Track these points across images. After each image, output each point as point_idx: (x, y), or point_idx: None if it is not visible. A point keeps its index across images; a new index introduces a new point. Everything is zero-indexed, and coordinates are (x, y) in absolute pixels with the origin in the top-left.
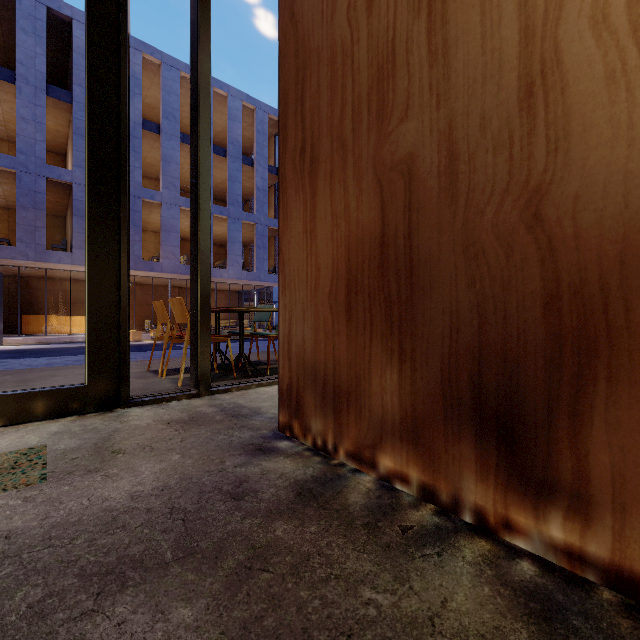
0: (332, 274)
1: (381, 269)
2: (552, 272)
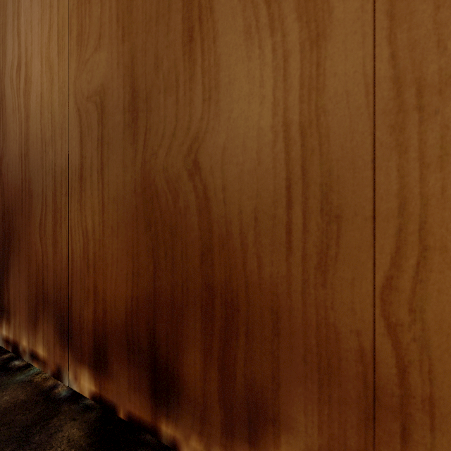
0: None
1: None
2: (4, 201)
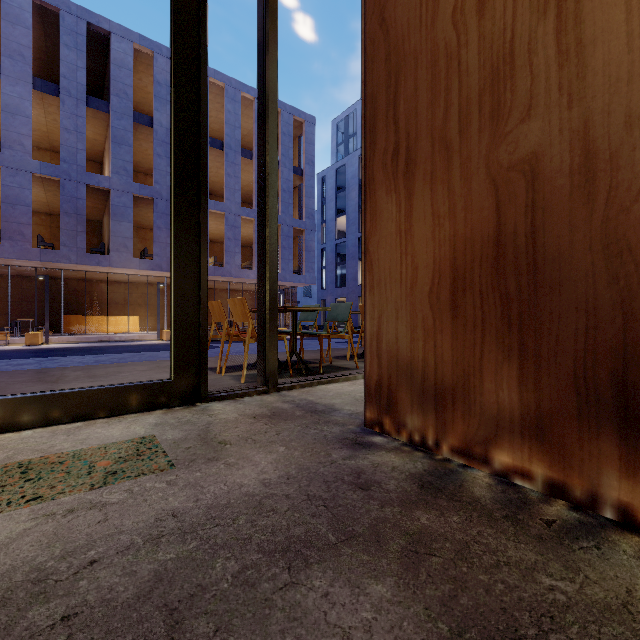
0: (433, 273)
1: (496, 268)
2: None
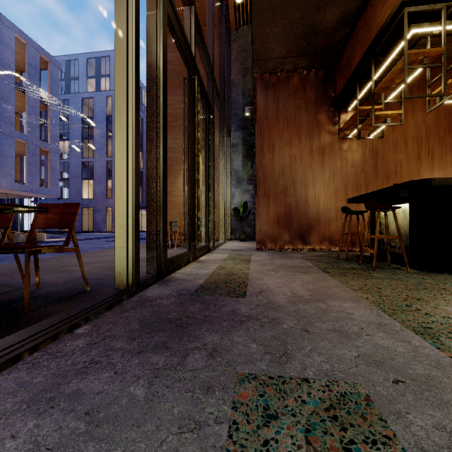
0: (274, 218)
1: (285, 218)
2: (308, 221)
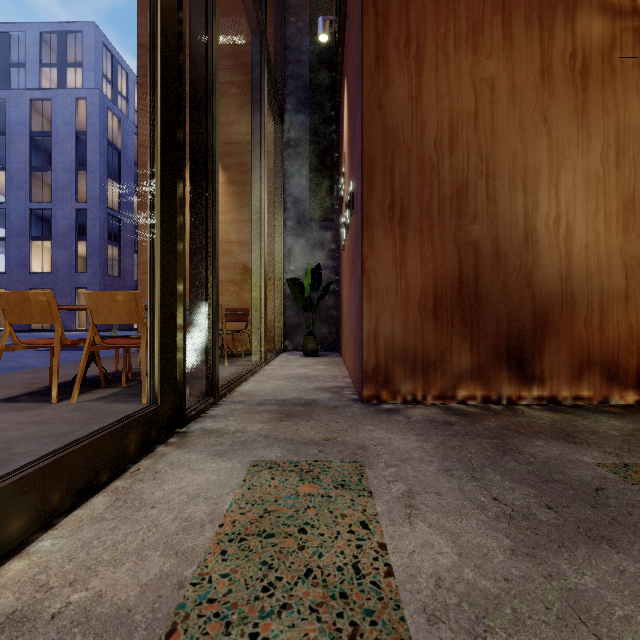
0: (421, 292)
1: (459, 294)
2: (534, 304)
